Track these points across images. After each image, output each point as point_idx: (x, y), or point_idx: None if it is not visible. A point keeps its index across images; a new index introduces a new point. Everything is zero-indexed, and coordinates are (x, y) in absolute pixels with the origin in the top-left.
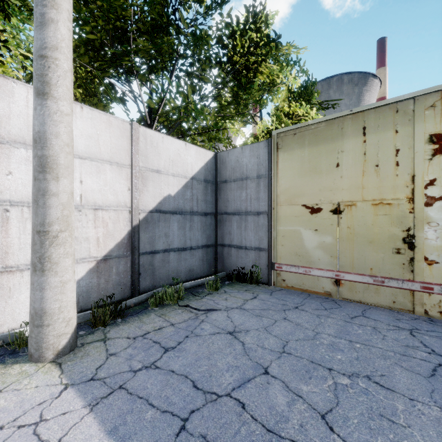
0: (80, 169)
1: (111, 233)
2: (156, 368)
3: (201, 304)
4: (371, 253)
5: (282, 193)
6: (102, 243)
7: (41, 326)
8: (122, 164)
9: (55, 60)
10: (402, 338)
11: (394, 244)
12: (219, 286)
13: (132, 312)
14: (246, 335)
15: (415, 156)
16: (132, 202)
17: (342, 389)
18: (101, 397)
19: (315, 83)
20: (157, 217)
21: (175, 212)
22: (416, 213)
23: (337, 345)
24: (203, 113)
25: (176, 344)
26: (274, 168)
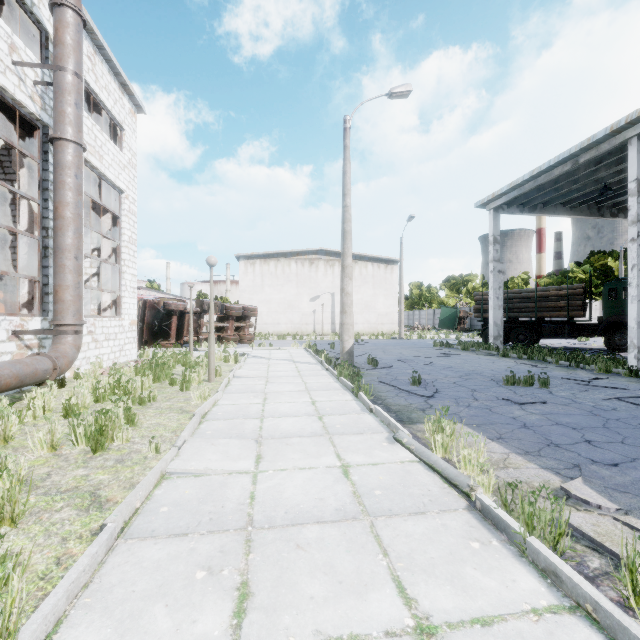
0: None
1: None
2: None
3: None
4: None
5: None
6: None
7: None
8: None
9: None
10: None
11: None
12: None
13: None
14: None
15: None
16: None
17: None
18: None
19: None
20: None
21: None
22: None
23: None
24: None
25: None
26: None
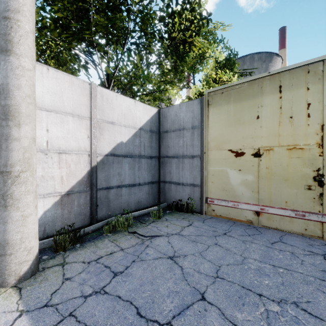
0: (46, 120)
1: (73, 173)
2: (105, 293)
3: (146, 231)
4: (286, 189)
5: (212, 140)
6: (65, 181)
7: (3, 255)
8: (82, 116)
9: (17, 21)
10: (318, 262)
11: (305, 182)
12: (162, 215)
13: (89, 238)
14: (184, 260)
15: (324, 109)
16: (91, 147)
17: (274, 317)
18: (51, 325)
19: (236, 55)
20: (112, 160)
21: (126, 155)
22: (325, 156)
23: (263, 270)
24: (149, 77)
25: (124, 268)
26: (205, 121)
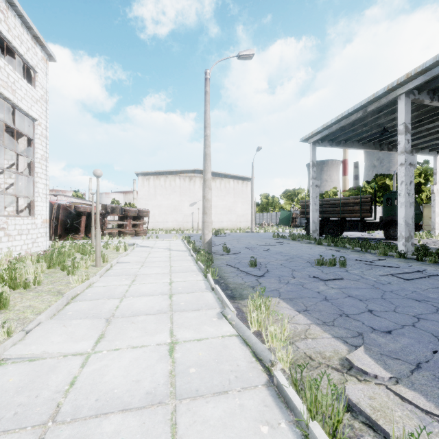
0: None
1: None
2: None
3: None
4: None
5: (425, 215)
6: None
7: None
8: None
9: None
10: None
11: None
12: None
13: None
14: None
15: None
16: None
17: None
18: None
19: None
20: None
21: None
22: None
23: None
24: None
25: None
26: (423, 211)
